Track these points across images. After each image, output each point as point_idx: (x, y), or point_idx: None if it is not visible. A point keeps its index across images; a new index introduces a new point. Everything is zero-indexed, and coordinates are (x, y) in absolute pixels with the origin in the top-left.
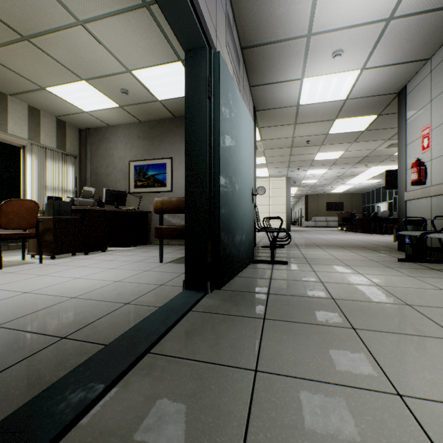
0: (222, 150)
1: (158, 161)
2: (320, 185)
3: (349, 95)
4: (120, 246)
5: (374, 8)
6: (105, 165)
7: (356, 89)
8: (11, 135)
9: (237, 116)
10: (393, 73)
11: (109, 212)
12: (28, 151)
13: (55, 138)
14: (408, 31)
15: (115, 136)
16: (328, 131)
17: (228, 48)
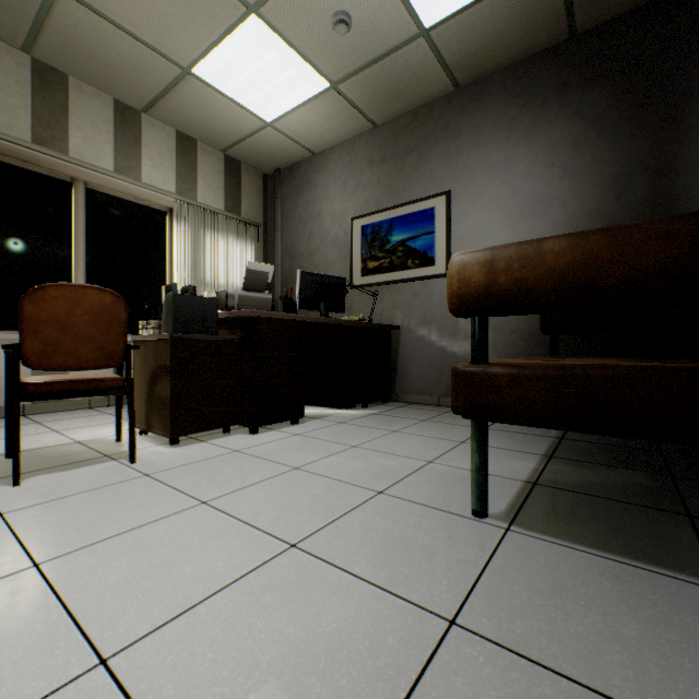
0: None
1: (413, 207)
2: None
3: None
4: (333, 404)
5: None
6: (306, 235)
7: None
8: (145, 185)
9: None
10: None
11: (307, 325)
12: (174, 216)
13: (222, 193)
14: None
15: (323, 172)
16: None
17: None
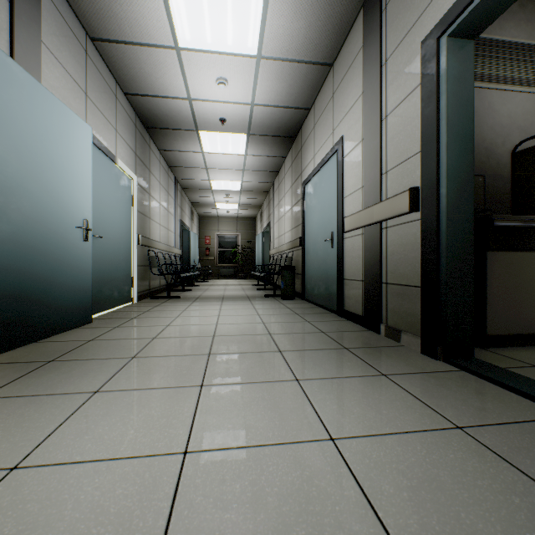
0: None
1: None
2: None
3: None
4: None
5: None
6: None
7: None
8: None
9: None
10: None
11: None
12: None
13: None
14: None
15: None
16: None
17: None
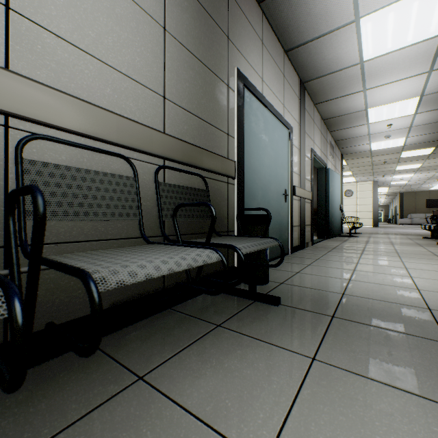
0: (329, 197)
1: None
2: (413, 184)
3: (405, 144)
4: None
5: (399, 126)
6: None
7: (408, 142)
8: None
9: (333, 181)
10: (429, 136)
11: None
12: None
13: None
14: (424, 127)
15: None
16: (399, 156)
17: (330, 153)
